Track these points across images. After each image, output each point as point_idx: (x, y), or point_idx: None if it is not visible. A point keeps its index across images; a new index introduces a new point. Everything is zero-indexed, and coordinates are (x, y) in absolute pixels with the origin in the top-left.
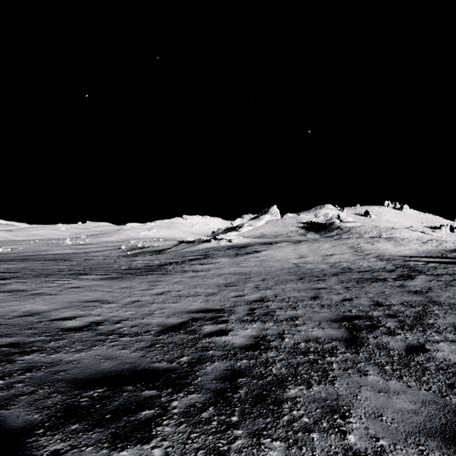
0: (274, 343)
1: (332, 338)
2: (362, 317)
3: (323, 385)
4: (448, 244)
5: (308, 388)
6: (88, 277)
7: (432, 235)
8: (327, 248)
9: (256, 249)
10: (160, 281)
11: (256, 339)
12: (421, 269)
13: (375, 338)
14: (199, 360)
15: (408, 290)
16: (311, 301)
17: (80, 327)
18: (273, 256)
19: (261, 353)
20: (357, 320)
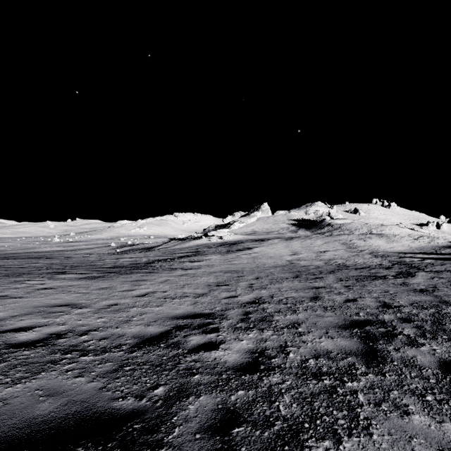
0: (276, 360)
1: (346, 351)
2: (373, 322)
3: (356, 438)
4: (440, 240)
5: (337, 446)
6: (65, 276)
7: (420, 232)
8: (320, 244)
9: (248, 246)
10: (145, 281)
11: (254, 355)
12: (418, 266)
13: (396, 350)
14: (180, 393)
15: (413, 288)
16: (311, 302)
17: (34, 341)
18: (266, 252)
19: (261, 378)
20: (368, 326)
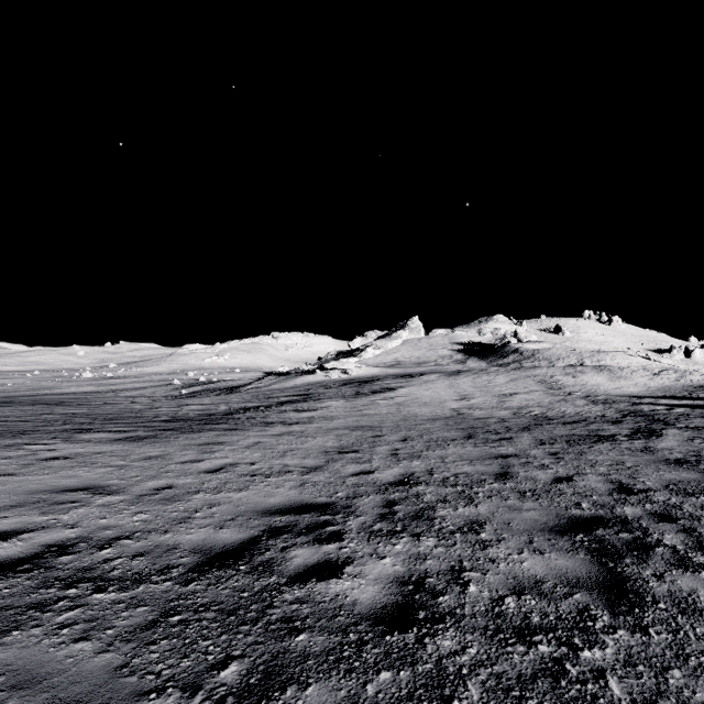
0: (447, 598)
1: (569, 580)
2: (607, 520)
3: None
4: (694, 376)
5: None
6: (92, 437)
7: (660, 362)
8: (503, 383)
9: (389, 385)
10: (221, 444)
11: (406, 588)
12: (665, 418)
13: (659, 578)
14: (269, 679)
15: (663, 458)
16: (497, 482)
17: (15, 560)
18: (418, 396)
19: (422, 640)
20: (601, 528)
